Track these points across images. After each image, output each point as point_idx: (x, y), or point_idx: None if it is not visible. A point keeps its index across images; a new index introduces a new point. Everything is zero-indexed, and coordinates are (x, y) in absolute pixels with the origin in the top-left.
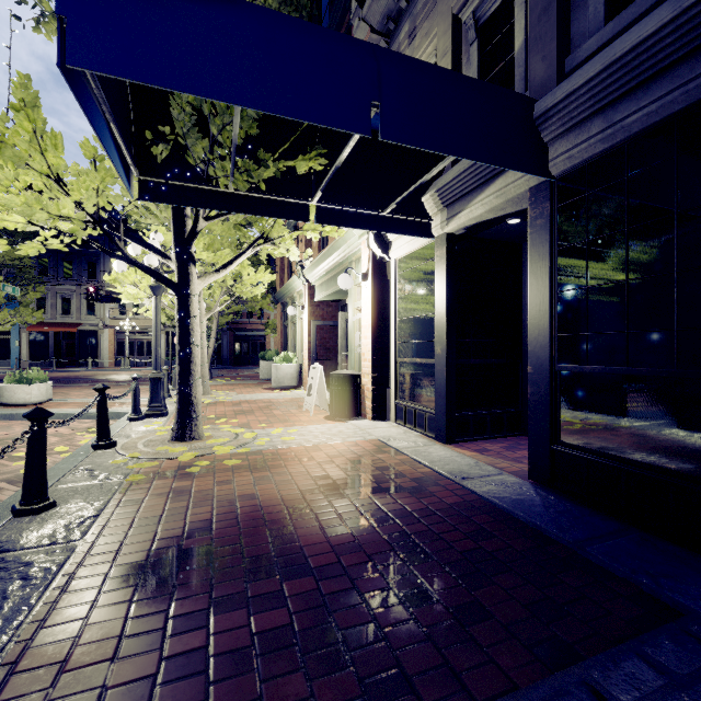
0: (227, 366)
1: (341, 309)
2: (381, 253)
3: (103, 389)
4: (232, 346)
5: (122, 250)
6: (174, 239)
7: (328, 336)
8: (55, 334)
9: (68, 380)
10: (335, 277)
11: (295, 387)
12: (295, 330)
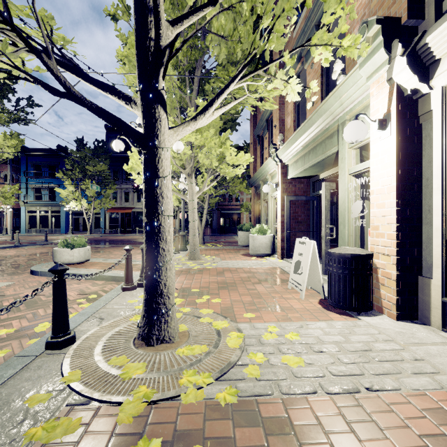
0: (215, 234)
1: (312, 185)
2: (417, 82)
3: (59, 271)
4: (219, 220)
5: (56, 76)
6: (138, 74)
7: (299, 210)
8: (121, 214)
9: (120, 242)
10: (315, 149)
11: (268, 254)
12: (266, 206)
